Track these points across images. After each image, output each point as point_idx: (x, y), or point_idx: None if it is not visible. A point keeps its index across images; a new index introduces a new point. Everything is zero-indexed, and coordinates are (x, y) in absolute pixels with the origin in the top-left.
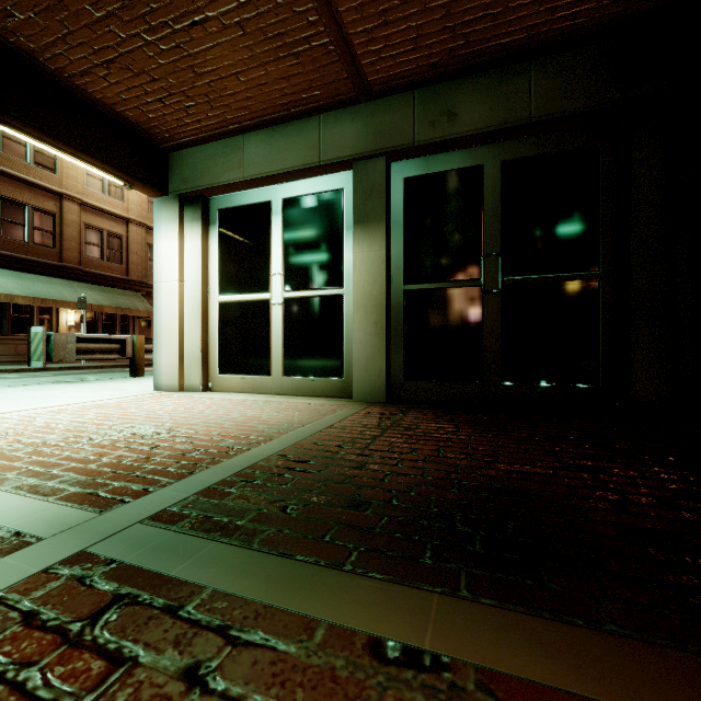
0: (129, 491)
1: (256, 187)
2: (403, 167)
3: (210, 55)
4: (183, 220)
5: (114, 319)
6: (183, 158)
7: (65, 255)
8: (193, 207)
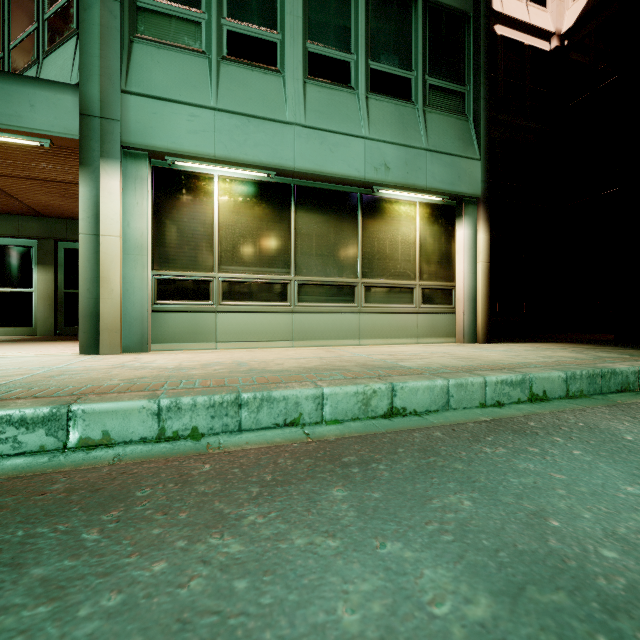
0: None
1: None
2: (64, 244)
3: None
4: None
5: None
6: None
7: None
8: None
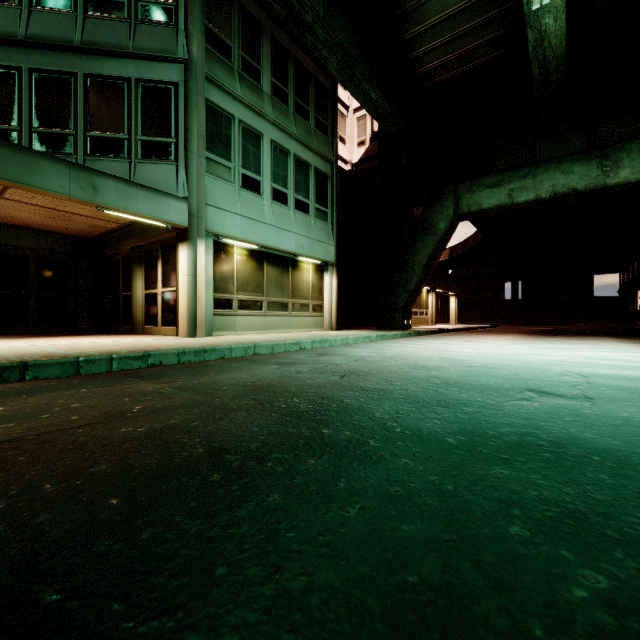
0: None
1: None
2: None
3: None
4: None
5: None
6: None
7: None
8: None
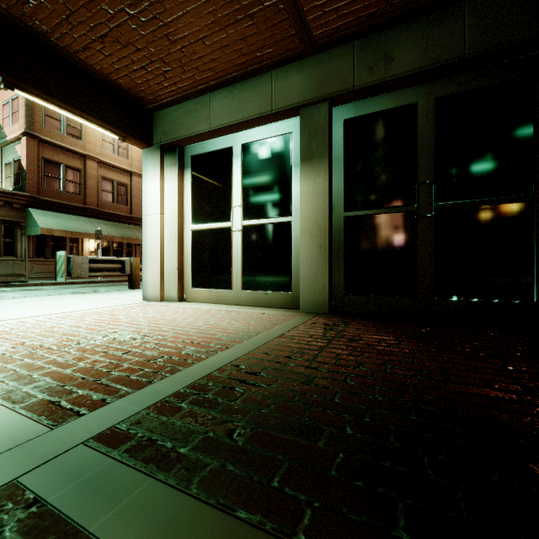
0: (88, 401)
1: (220, 136)
2: (343, 110)
3: (181, 23)
4: (164, 166)
5: (121, 246)
6: (164, 116)
7: (87, 200)
8: (171, 155)
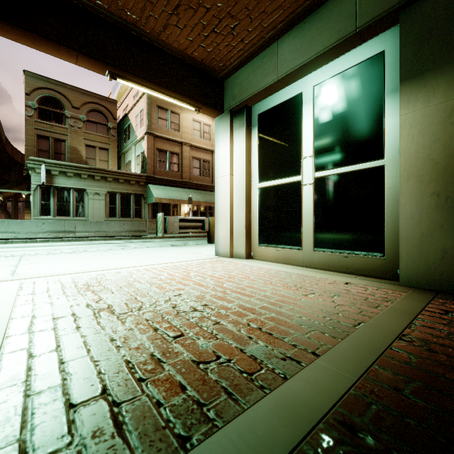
0: None
1: (288, 85)
2: None
3: None
4: (233, 129)
5: (206, 209)
6: (233, 81)
7: (183, 175)
8: (239, 117)
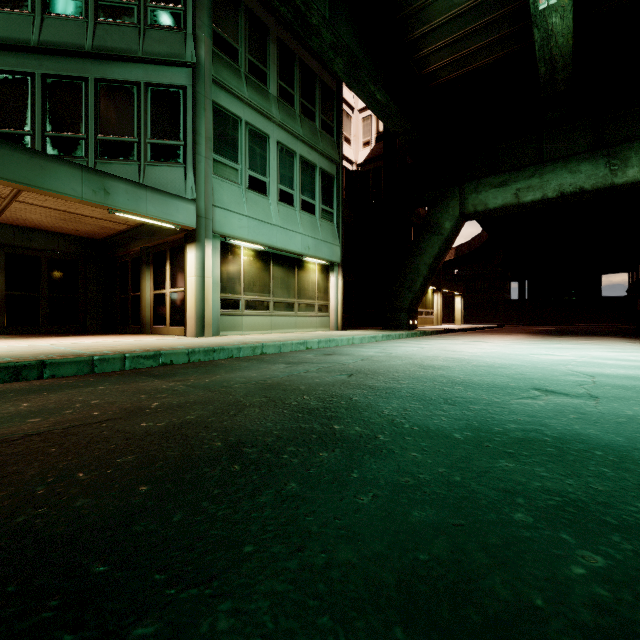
0: None
1: None
2: (6, 248)
3: None
4: None
5: None
6: None
7: None
8: None
